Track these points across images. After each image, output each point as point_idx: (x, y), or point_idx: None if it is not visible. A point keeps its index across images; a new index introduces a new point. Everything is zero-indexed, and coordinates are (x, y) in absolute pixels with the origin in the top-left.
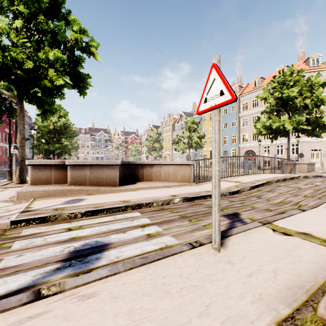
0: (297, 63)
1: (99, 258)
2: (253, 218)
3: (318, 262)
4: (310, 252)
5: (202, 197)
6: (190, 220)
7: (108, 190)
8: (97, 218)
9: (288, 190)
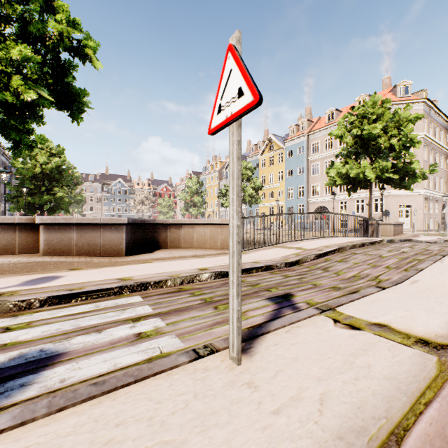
0: (381, 92)
1: (27, 384)
2: (312, 302)
3: (395, 377)
4: (385, 359)
5: (245, 271)
6: (215, 308)
7: (105, 262)
8: (66, 308)
9: (366, 259)
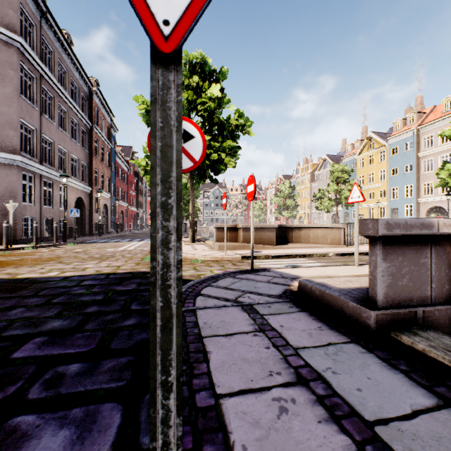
0: None
1: None
2: None
3: None
4: None
5: (352, 254)
6: (342, 263)
7: (271, 247)
8: (281, 259)
9: None
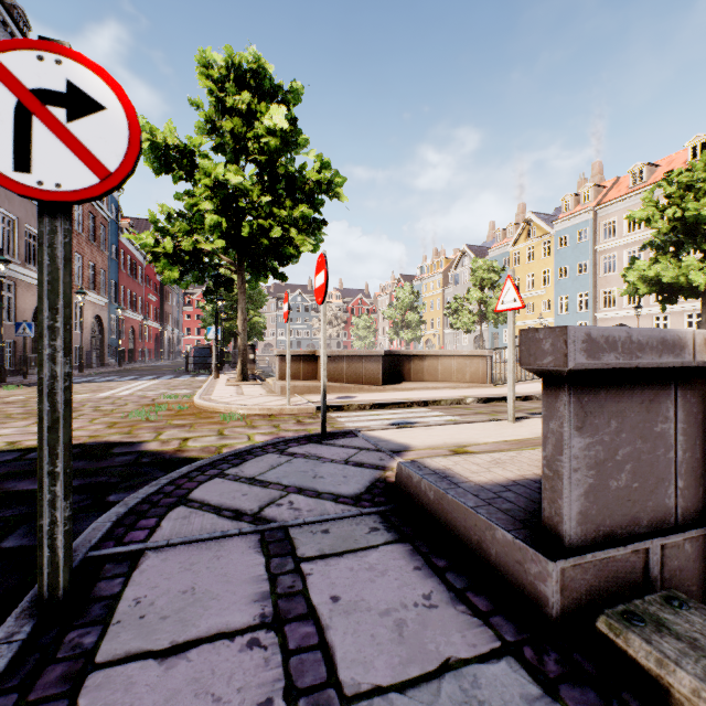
0: None
1: None
2: None
3: None
4: None
5: (504, 399)
6: (488, 415)
7: (372, 389)
8: (386, 411)
9: None
